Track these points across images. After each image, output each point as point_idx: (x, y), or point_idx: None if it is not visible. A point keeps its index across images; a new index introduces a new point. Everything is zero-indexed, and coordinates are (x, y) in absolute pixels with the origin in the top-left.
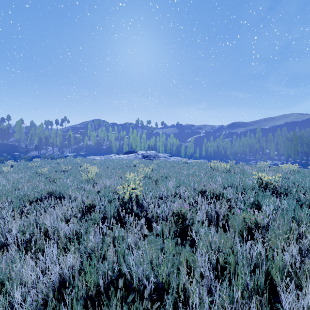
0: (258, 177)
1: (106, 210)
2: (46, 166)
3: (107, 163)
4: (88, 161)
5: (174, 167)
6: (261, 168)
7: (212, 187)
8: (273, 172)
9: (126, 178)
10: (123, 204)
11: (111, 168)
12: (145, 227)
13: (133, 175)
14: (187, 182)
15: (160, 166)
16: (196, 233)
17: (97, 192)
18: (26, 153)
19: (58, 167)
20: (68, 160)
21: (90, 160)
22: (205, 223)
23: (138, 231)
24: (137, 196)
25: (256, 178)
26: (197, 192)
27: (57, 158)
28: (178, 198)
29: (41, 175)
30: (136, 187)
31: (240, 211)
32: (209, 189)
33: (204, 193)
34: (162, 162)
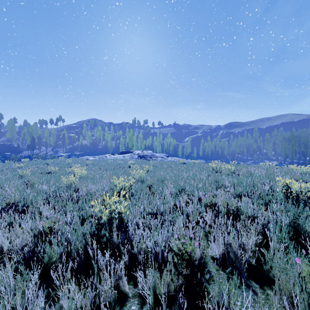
0: (284, 184)
1: (72, 238)
2: (32, 167)
3: (101, 164)
4: (80, 161)
5: (172, 168)
6: (271, 170)
7: (225, 199)
8: (289, 175)
9: (113, 183)
10: (98, 227)
11: (104, 169)
12: (125, 280)
13: (122, 179)
14: (188, 189)
15: (156, 167)
16: (218, 303)
17: (76, 201)
18: (17, 153)
19: (46, 168)
20: (58, 160)
21: (83, 160)
22: (245, 304)
23: (115, 282)
24: (120, 214)
25: (281, 186)
26: (204, 204)
27: (49, 158)
28: (177, 211)
29: (19, 178)
30: (121, 199)
31: (300, 261)
32: (222, 203)
33: (213, 207)
34: (158, 163)
